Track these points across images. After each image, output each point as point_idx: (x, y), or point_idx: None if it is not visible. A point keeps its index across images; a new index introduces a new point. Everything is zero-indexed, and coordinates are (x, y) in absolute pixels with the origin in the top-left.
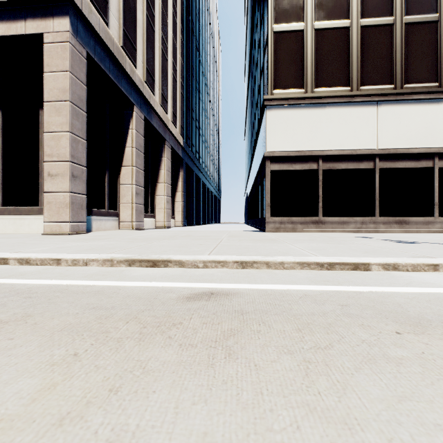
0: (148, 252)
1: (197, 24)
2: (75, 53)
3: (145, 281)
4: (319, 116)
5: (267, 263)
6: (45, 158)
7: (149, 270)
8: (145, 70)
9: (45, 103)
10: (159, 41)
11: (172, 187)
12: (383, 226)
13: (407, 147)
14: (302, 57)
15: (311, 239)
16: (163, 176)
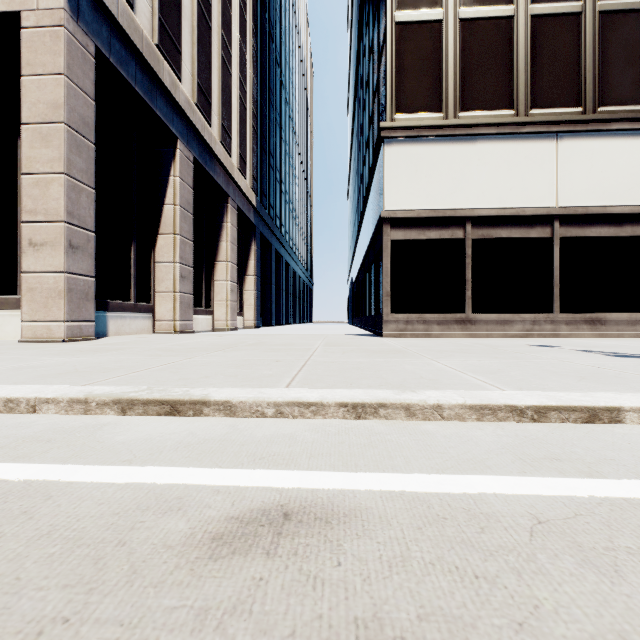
0: (173, 379)
1: (278, 27)
2: (74, 46)
3: (130, 462)
4: (467, 155)
5: (407, 407)
6: (24, 217)
7: (159, 424)
8: (195, 87)
9: (24, 126)
10: (218, 44)
11: (240, 268)
12: (566, 328)
13: (603, 204)
14: (439, 63)
15: (463, 350)
16: (225, 251)
